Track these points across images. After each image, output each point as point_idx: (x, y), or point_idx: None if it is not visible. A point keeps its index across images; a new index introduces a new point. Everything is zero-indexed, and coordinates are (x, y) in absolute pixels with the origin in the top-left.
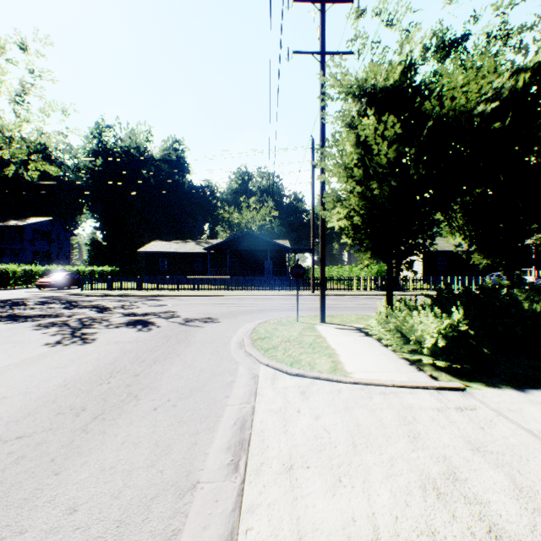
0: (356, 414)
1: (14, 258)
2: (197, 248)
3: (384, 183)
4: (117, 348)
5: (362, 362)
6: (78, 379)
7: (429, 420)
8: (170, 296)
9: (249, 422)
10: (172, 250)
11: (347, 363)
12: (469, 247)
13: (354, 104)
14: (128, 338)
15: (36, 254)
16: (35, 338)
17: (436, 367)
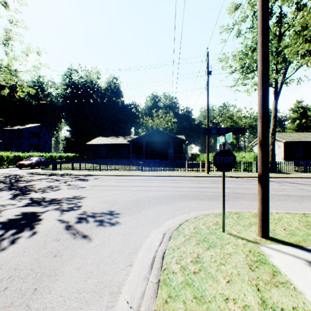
0: None
1: (18, 148)
2: (124, 141)
3: None
4: None
5: None
6: None
7: None
8: (97, 175)
9: None
10: (108, 142)
11: None
12: None
13: None
14: None
15: (31, 145)
16: None
17: None
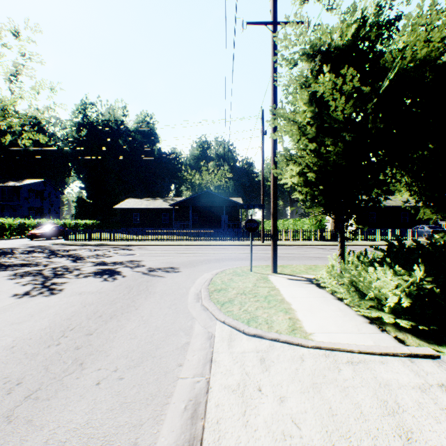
0: (327, 396)
1: (13, 213)
2: (164, 204)
3: (338, 140)
4: (78, 300)
5: (320, 319)
6: (27, 340)
7: (416, 407)
8: (139, 245)
9: (203, 406)
10: (143, 206)
11: (305, 321)
12: (416, 202)
13: (307, 65)
14: (92, 289)
15: (31, 209)
16: (6, 288)
17: (397, 325)
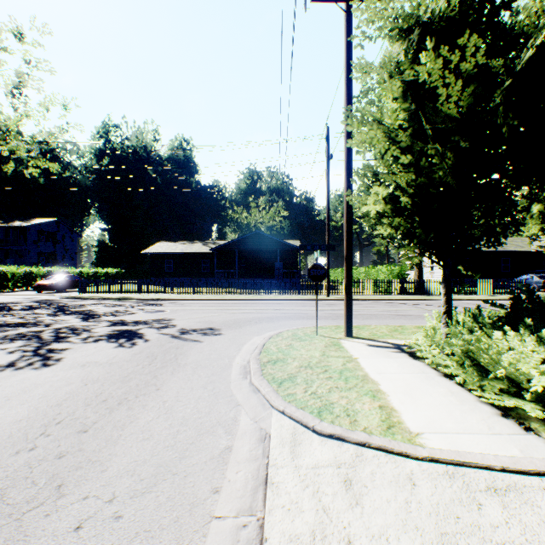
0: None
1: (18, 259)
2: (204, 248)
3: (447, 147)
4: (79, 375)
5: (426, 409)
6: None
7: None
8: (171, 300)
9: None
10: (178, 251)
11: (404, 413)
12: None
13: (398, 46)
14: (101, 358)
15: (41, 255)
16: None
17: (544, 420)
